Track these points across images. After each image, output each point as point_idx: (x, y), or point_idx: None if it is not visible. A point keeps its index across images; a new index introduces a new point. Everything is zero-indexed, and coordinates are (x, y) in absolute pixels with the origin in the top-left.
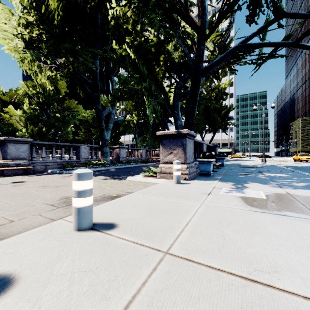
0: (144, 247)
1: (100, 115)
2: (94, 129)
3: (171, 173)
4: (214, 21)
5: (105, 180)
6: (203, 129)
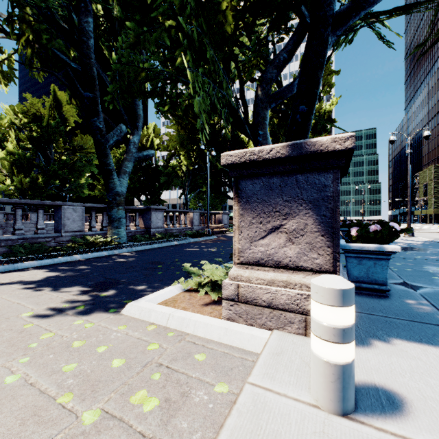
0: None
1: (102, 142)
2: None
3: (276, 307)
4: None
5: (48, 318)
6: None
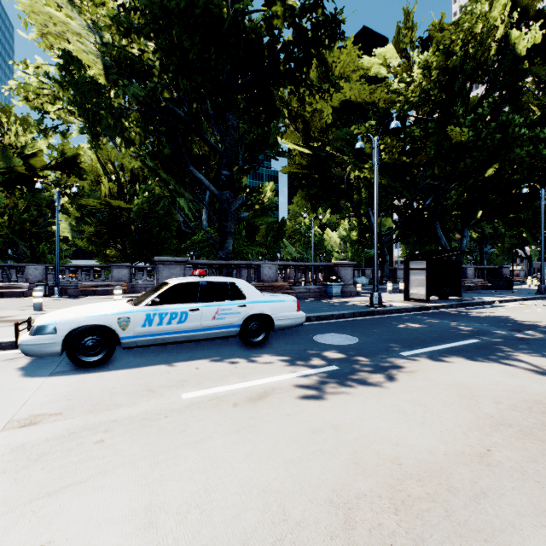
0: None
1: (483, 251)
2: None
3: None
4: None
5: None
6: None
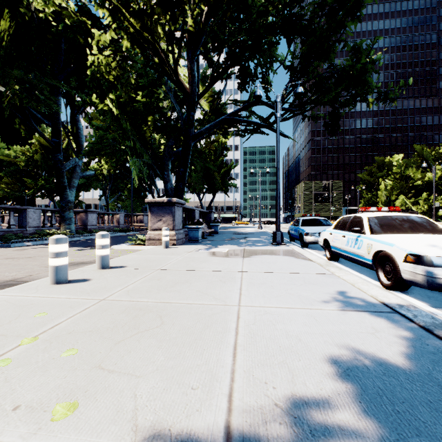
0: (146, 269)
1: (61, 168)
2: (29, 178)
3: (160, 240)
4: (208, 76)
5: (85, 250)
6: (201, 189)
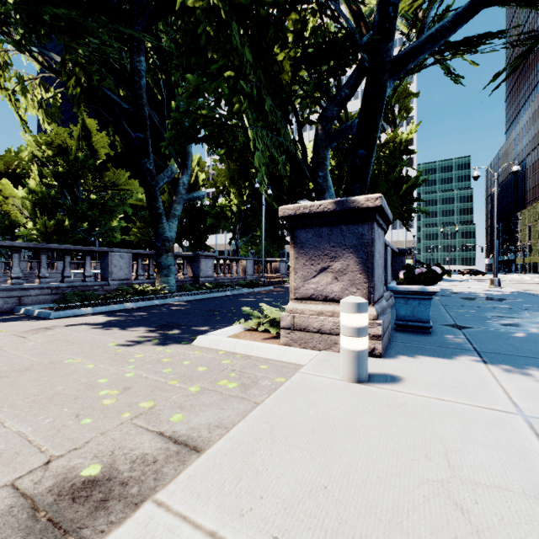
0: None
1: (152, 184)
2: None
3: (324, 332)
4: None
5: (133, 347)
6: None
